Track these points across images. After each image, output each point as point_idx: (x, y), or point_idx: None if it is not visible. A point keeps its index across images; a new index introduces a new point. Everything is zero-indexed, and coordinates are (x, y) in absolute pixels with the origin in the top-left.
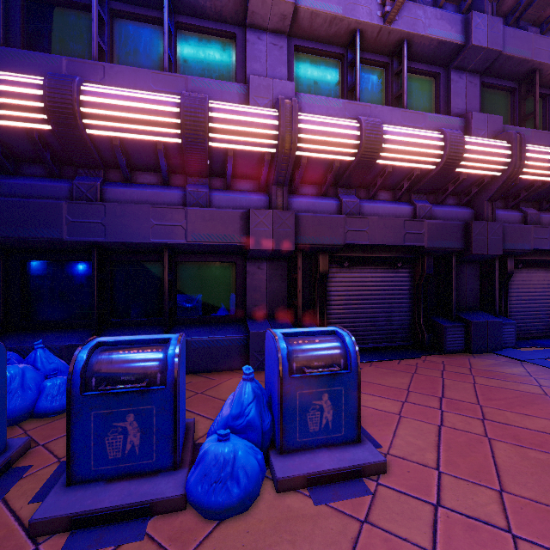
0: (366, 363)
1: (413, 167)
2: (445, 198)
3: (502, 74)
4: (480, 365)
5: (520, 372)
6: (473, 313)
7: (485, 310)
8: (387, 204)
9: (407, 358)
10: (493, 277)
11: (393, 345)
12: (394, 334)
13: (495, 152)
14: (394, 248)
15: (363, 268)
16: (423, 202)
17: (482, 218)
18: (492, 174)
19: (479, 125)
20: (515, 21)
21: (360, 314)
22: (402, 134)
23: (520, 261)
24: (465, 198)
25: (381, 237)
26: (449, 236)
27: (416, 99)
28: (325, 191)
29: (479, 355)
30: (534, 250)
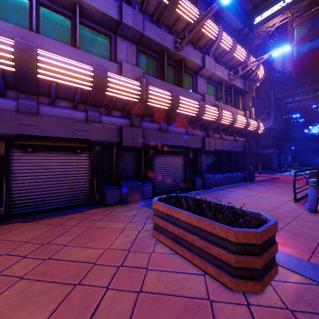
0: (34, 221)
1: (75, 86)
2: (110, 111)
3: (149, 47)
4: (115, 212)
5: (132, 214)
6: (129, 180)
7: (139, 178)
8: (64, 110)
9: (73, 213)
10: (141, 159)
11: (74, 205)
12: (77, 197)
13: (131, 87)
14: (72, 140)
15: (49, 153)
16: (94, 112)
17: (133, 125)
18: (134, 100)
19: (128, 70)
20: (157, 21)
21: (46, 186)
22: (58, 60)
23: (159, 151)
24: (124, 113)
25: (53, 131)
26: (109, 134)
27: (96, 47)
28: (1, 92)
29: (126, 205)
30: (166, 145)
